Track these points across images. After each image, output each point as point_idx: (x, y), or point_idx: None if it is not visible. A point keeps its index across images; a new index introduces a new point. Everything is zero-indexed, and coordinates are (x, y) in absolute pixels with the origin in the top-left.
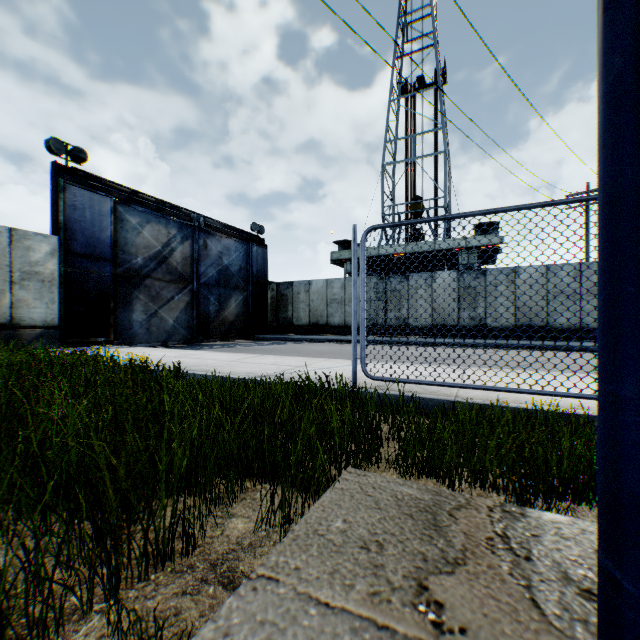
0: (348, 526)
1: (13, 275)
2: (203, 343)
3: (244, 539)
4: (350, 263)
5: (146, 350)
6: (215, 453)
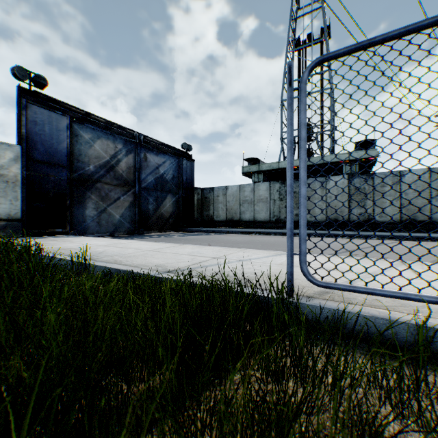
0: None
1: None
2: (143, 234)
3: None
4: (257, 174)
5: (87, 239)
6: None
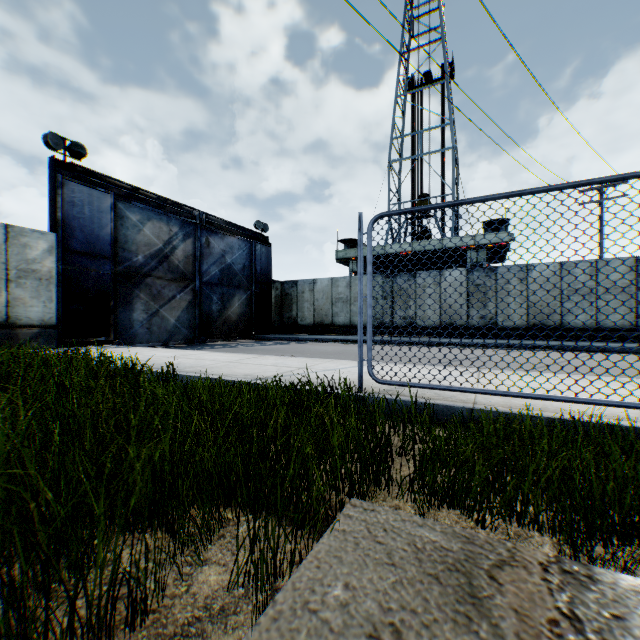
0: (351, 595)
1: (9, 273)
2: (205, 343)
3: (214, 600)
4: (356, 262)
5: (145, 350)
6: (191, 476)
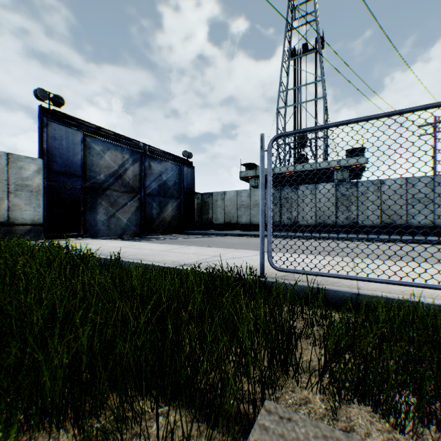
0: None
1: (9, 187)
2: (148, 236)
3: None
4: (254, 179)
5: (103, 241)
6: (110, 366)
